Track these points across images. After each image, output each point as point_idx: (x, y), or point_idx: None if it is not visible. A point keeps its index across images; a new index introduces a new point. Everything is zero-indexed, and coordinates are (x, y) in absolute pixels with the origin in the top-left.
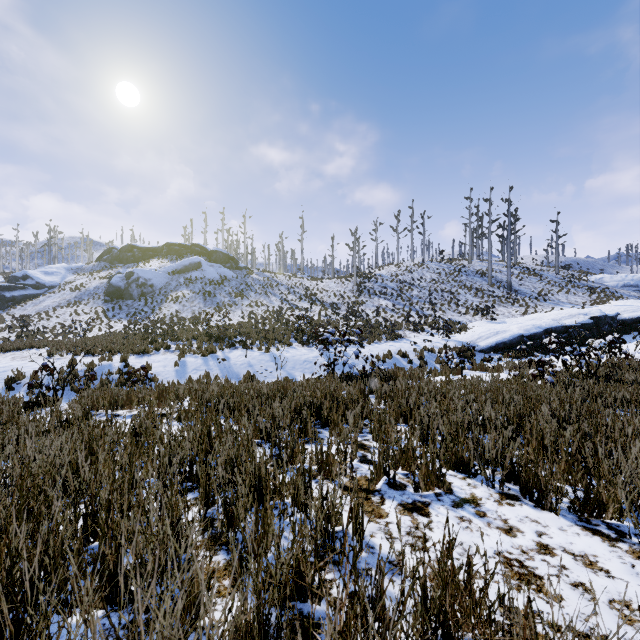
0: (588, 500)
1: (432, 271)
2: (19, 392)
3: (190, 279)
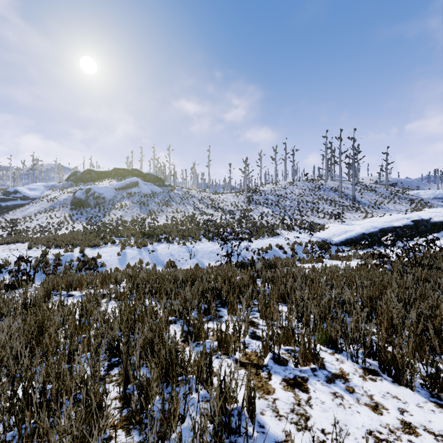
0: (438, 379)
1: (299, 188)
2: (3, 276)
3: (130, 193)
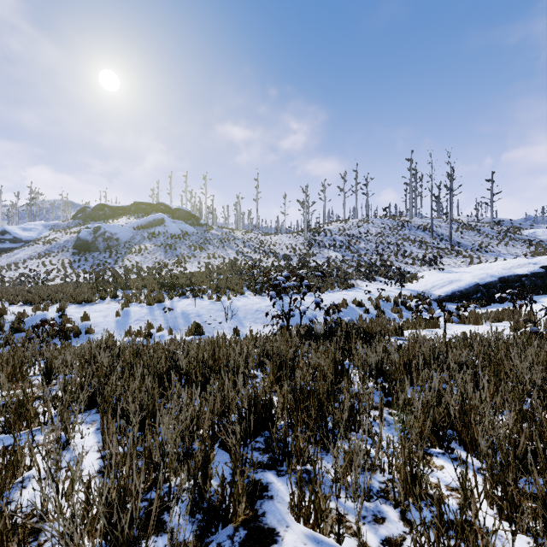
0: None
1: (377, 226)
2: None
3: (153, 233)
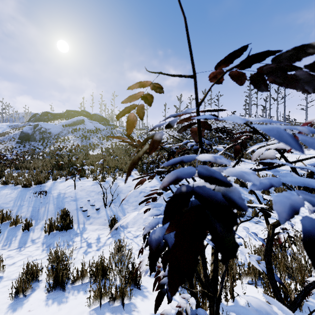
0: None
1: (229, 124)
2: None
3: (75, 129)
